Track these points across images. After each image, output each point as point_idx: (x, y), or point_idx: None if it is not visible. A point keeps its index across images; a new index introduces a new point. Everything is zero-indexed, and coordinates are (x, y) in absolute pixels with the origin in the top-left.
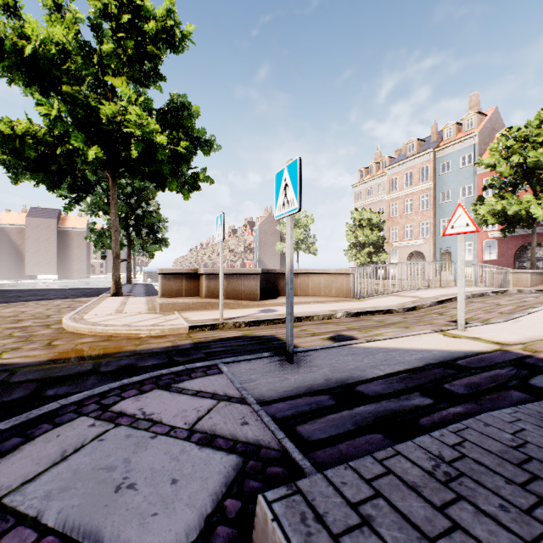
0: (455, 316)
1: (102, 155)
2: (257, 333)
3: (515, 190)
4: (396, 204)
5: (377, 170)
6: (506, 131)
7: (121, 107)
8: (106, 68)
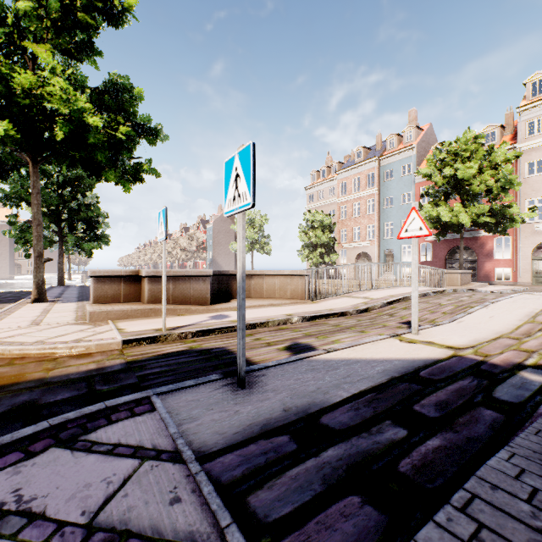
0: (404, 317)
1: (14, 133)
2: (206, 346)
3: (447, 199)
4: (345, 208)
5: (328, 174)
6: (440, 145)
7: (43, 78)
8: (25, 32)
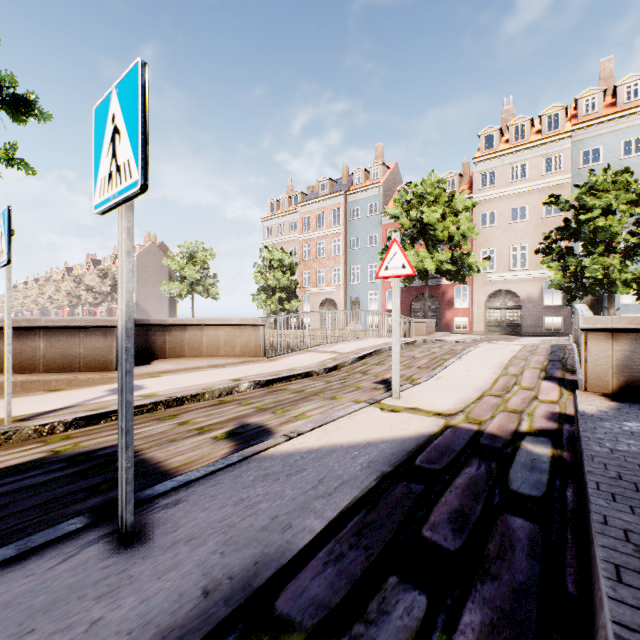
0: (379, 374)
1: None
2: (87, 445)
3: (413, 243)
4: (309, 247)
5: (289, 205)
6: (407, 185)
7: None
8: None
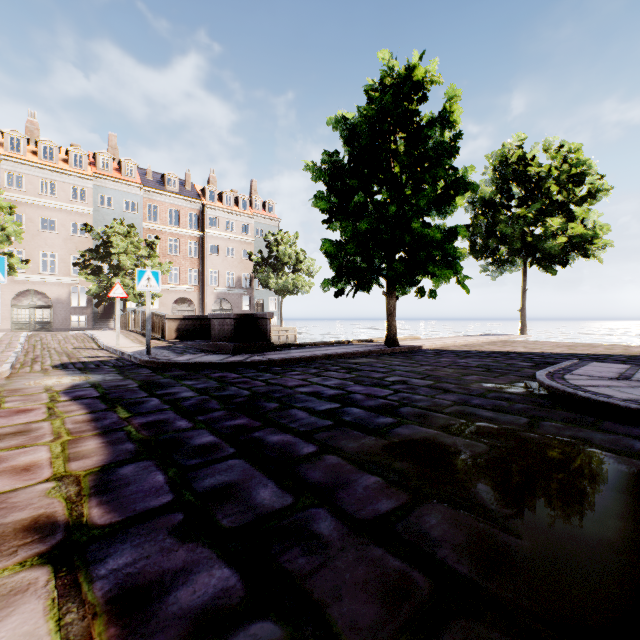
0: (64, 347)
1: None
2: (52, 364)
3: None
4: None
5: None
6: None
7: None
8: None
